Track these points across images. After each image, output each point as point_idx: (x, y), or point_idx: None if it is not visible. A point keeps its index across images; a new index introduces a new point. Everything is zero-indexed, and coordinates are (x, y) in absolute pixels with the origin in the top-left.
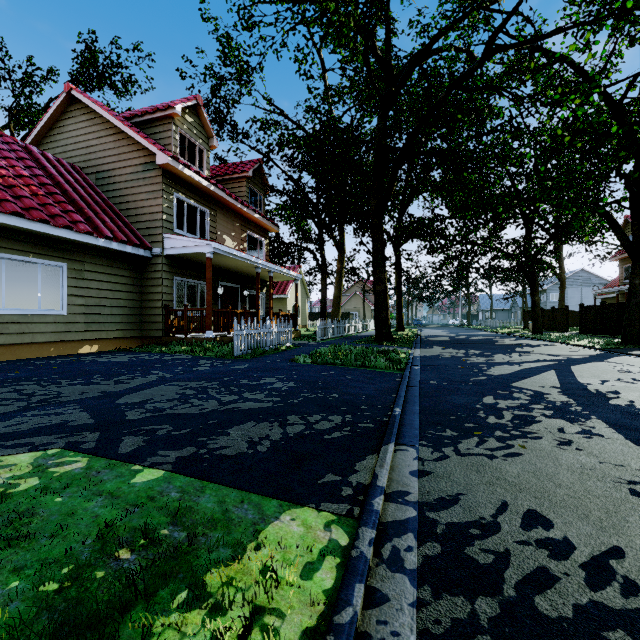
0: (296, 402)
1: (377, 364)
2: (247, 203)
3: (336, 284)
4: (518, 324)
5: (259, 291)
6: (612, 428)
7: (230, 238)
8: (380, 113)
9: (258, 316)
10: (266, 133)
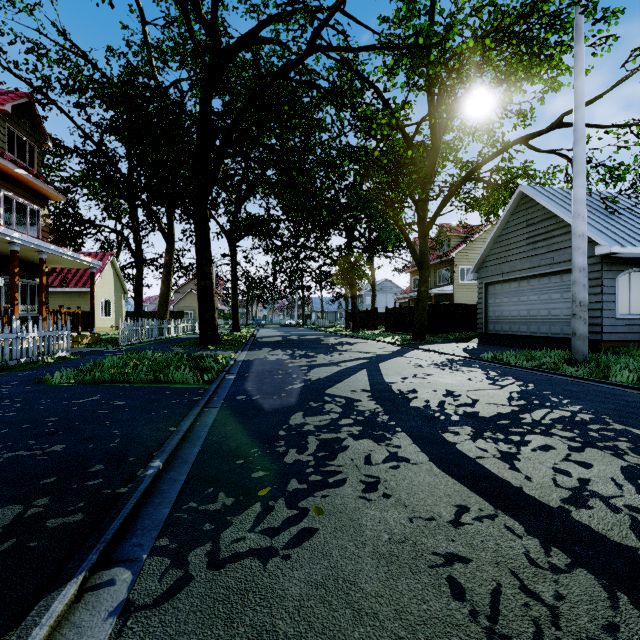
0: None
1: (176, 377)
2: (3, 150)
3: (163, 279)
4: (343, 323)
5: (16, 278)
6: (416, 444)
7: None
8: (204, 83)
9: (14, 314)
10: (39, 60)
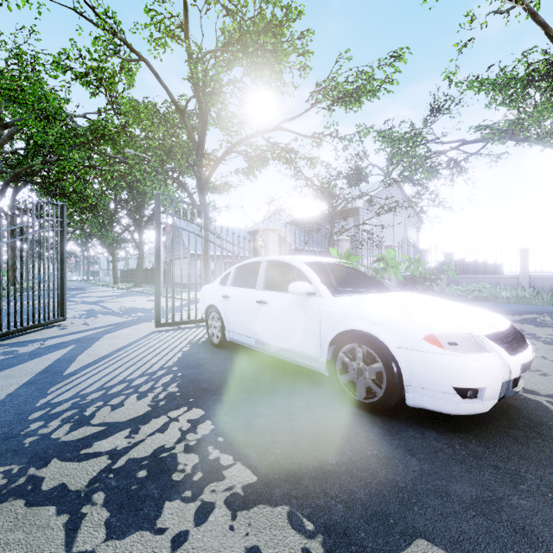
0: None
1: None
2: None
3: None
4: None
5: None
6: None
7: None
8: None
9: None
10: None
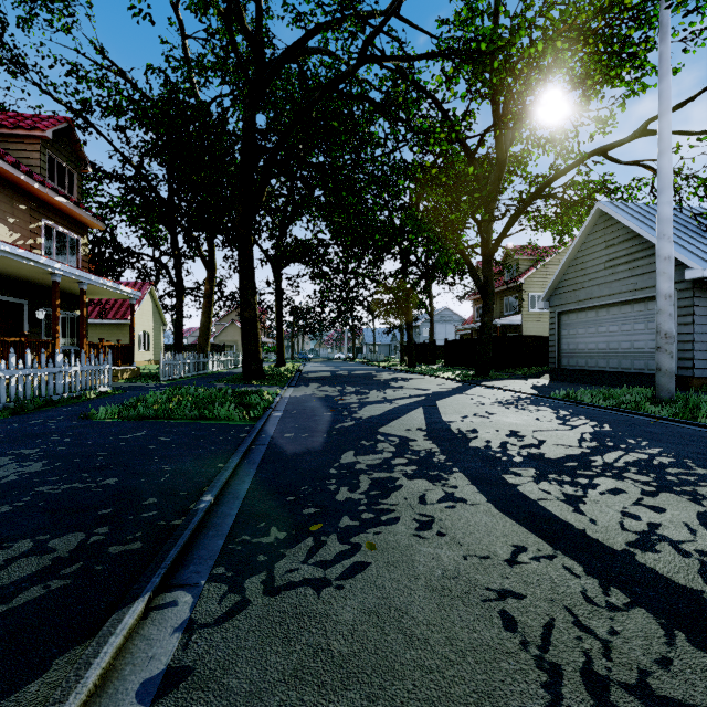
0: (2, 512)
1: (222, 414)
2: (43, 178)
3: (204, 309)
4: (397, 357)
5: (58, 310)
6: (474, 485)
7: (5, 225)
8: (248, 99)
9: (56, 348)
10: (79, 82)
